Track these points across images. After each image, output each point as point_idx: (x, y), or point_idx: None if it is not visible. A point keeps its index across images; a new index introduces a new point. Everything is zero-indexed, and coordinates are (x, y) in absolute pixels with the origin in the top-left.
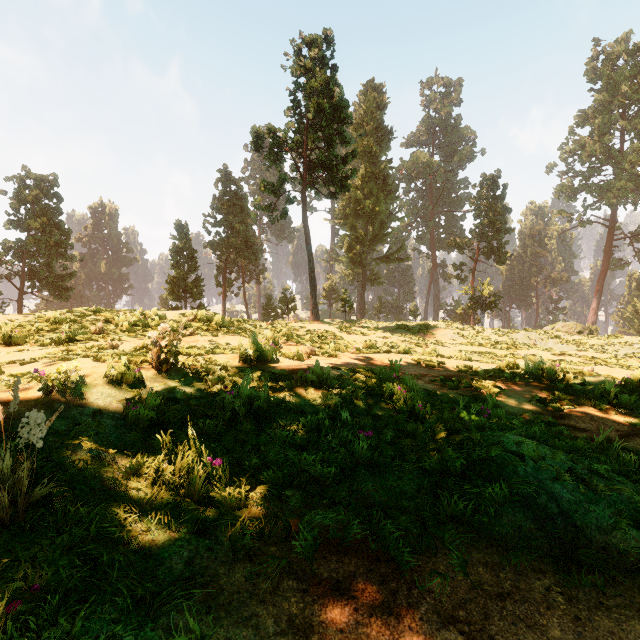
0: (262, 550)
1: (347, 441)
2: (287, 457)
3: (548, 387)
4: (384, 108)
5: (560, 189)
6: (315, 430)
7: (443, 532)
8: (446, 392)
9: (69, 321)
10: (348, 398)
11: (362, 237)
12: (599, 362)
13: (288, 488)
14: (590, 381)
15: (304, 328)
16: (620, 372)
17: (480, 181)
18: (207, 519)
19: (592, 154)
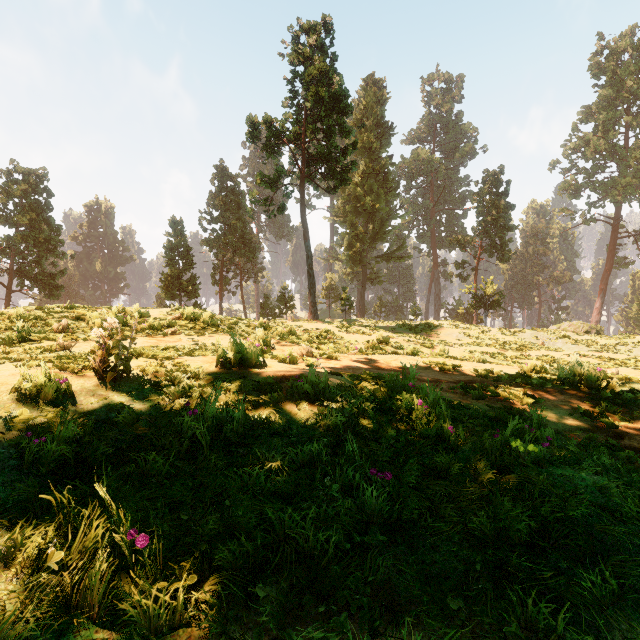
0: None
1: (353, 485)
2: (264, 515)
3: (589, 396)
4: (384, 103)
5: (563, 186)
6: (308, 465)
7: None
8: (471, 403)
9: (34, 318)
10: (353, 417)
11: (362, 235)
12: (618, 363)
13: (262, 575)
14: None
15: (301, 327)
16: None
17: (483, 177)
18: None
19: (596, 150)
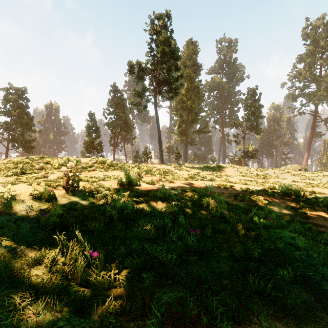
0: (123, 326)
1: (182, 236)
2: (144, 248)
3: (295, 200)
4: (197, 53)
5: (288, 96)
6: (162, 228)
7: (252, 305)
8: (238, 203)
9: (25, 163)
10: (182, 207)
11: (186, 120)
12: (314, 185)
13: (144, 270)
14: (319, 196)
15: (155, 167)
16: (327, 191)
17: (247, 91)
18: (85, 298)
19: (305, 77)
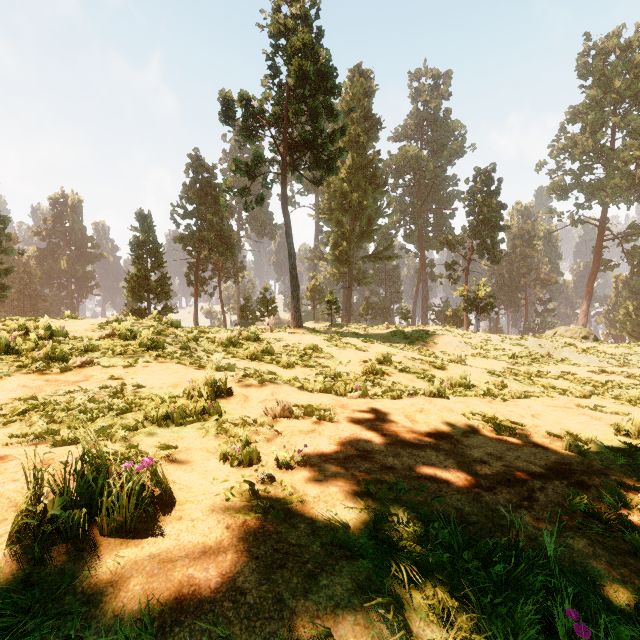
0: None
1: None
2: None
3: None
4: (372, 95)
5: (551, 187)
6: None
7: None
8: None
9: None
10: None
11: (349, 233)
12: None
13: None
14: None
15: (281, 341)
16: None
17: (473, 175)
18: None
19: (585, 151)
